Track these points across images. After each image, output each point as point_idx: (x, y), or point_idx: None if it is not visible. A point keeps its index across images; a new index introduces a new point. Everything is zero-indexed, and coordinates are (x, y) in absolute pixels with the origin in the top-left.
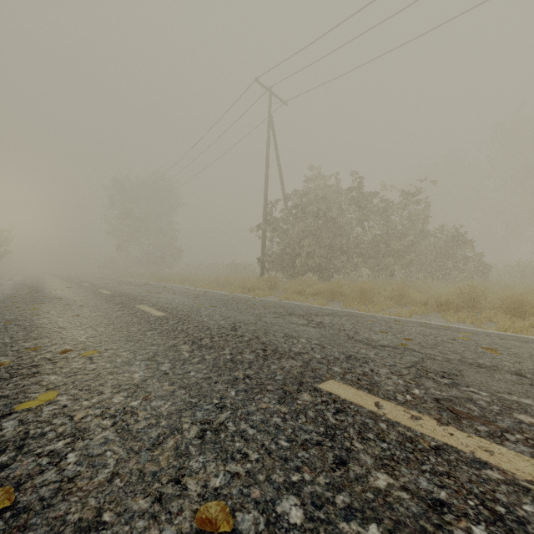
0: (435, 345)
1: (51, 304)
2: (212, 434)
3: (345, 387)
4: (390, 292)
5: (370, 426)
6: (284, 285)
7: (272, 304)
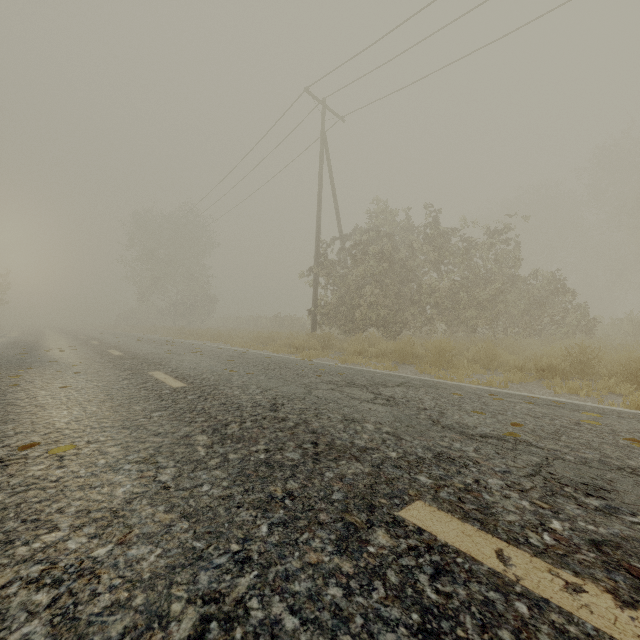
0: (556, 434)
1: (40, 369)
2: (219, 629)
3: (442, 517)
4: (474, 353)
5: (500, 610)
6: (340, 343)
7: (326, 370)
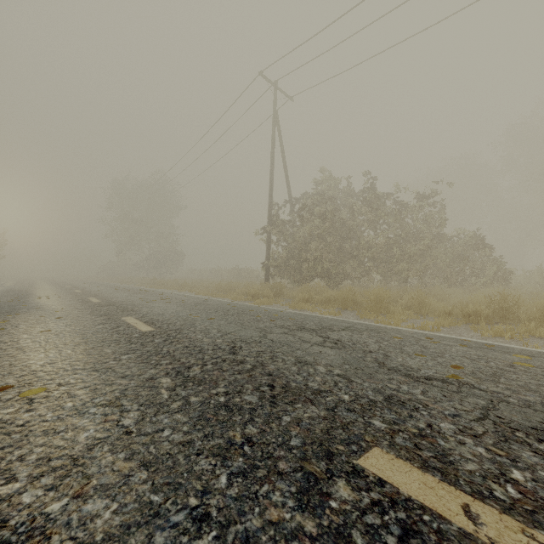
0: (494, 377)
1: (26, 315)
2: None
3: (402, 465)
4: (407, 300)
5: None
6: (290, 292)
7: (278, 315)
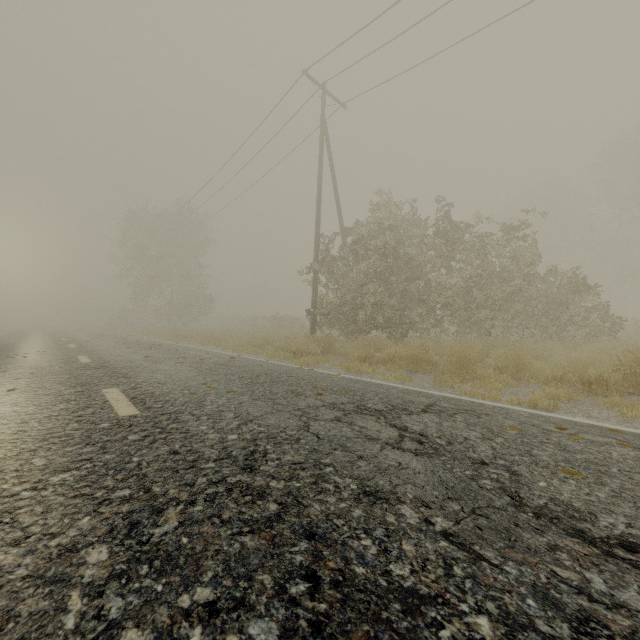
0: None
1: None
2: None
3: None
4: (497, 359)
5: None
6: (342, 347)
7: (328, 384)
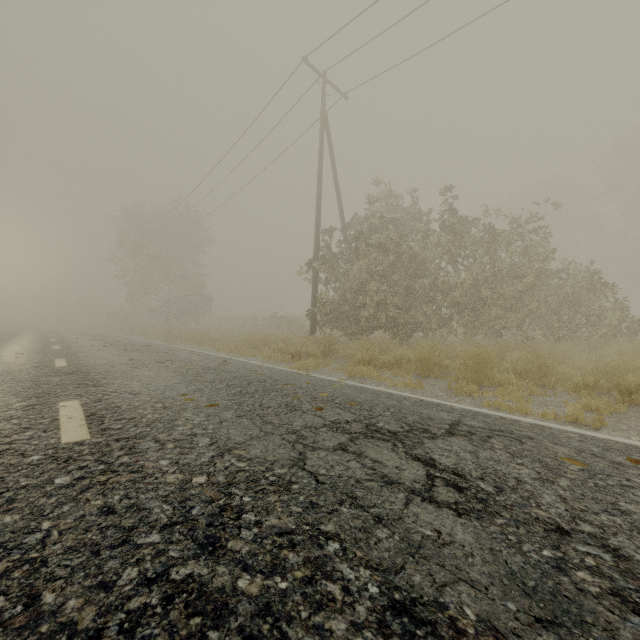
0: None
1: None
2: None
3: None
4: (515, 363)
5: None
6: (343, 348)
7: (329, 394)
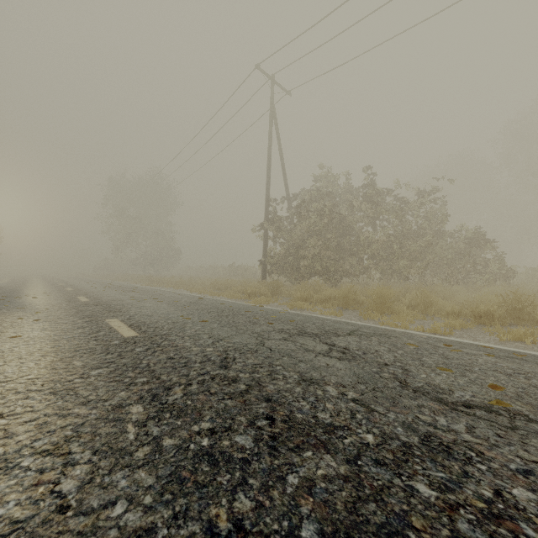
0: None
1: (3, 316)
2: None
3: None
4: (411, 299)
5: None
6: (287, 290)
7: (276, 317)
